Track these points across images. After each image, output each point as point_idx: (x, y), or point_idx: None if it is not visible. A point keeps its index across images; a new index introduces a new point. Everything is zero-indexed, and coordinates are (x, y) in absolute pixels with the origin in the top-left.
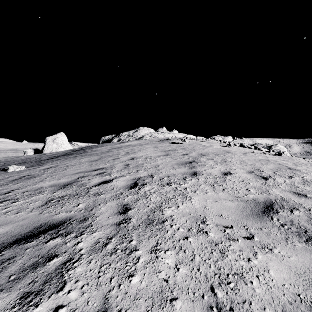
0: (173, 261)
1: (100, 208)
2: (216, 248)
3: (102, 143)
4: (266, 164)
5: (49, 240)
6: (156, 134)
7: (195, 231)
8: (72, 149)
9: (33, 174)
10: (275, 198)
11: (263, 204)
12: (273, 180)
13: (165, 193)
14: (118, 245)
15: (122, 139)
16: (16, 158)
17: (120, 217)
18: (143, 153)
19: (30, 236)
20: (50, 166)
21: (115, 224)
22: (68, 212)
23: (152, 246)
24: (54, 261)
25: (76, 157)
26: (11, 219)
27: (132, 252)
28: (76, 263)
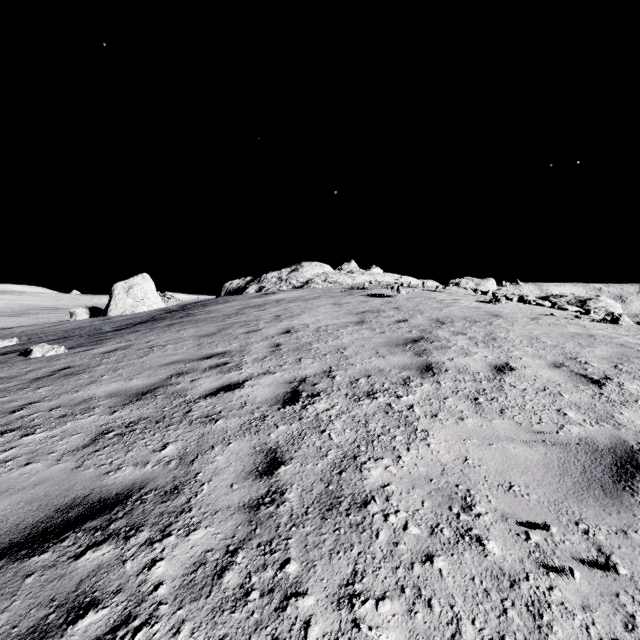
0: (401, 638)
1: (213, 457)
2: (515, 596)
3: (226, 294)
4: (590, 344)
5: (85, 549)
6: (337, 276)
7: (450, 536)
8: (164, 309)
9: (78, 366)
10: (637, 437)
11: (610, 453)
12: (618, 386)
13: (365, 420)
14: (252, 575)
15: (265, 287)
16: (53, 327)
17: (260, 485)
18: (310, 318)
19: (42, 535)
20: (116, 348)
21: (246, 505)
22: (138, 466)
23: (342, 582)
24: (88, 622)
25: (170, 327)
26: (11, 481)
27: (289, 601)
28: (141, 632)
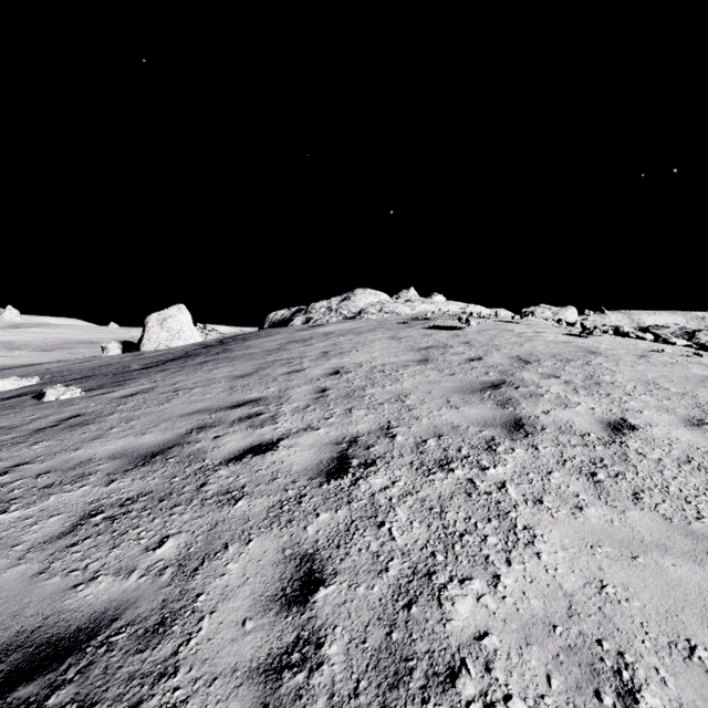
0: None
1: (224, 566)
2: None
3: (269, 327)
4: None
5: None
6: (394, 305)
7: None
8: (201, 343)
9: (89, 414)
10: None
11: None
12: None
13: (440, 506)
14: None
15: (313, 319)
16: (81, 364)
17: (285, 624)
18: (364, 355)
19: None
20: (138, 391)
21: (262, 667)
22: (120, 576)
23: None
24: None
25: (203, 365)
26: None
27: None
28: None
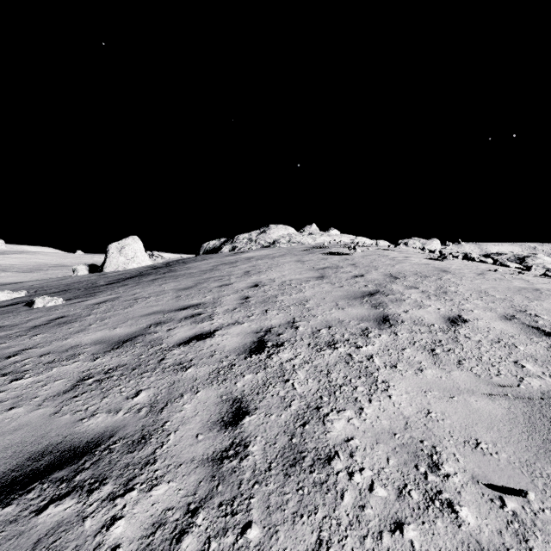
0: None
1: (182, 406)
2: None
3: (204, 253)
4: (537, 298)
5: (48, 502)
6: (300, 237)
7: (419, 500)
8: (151, 266)
9: (72, 315)
10: None
11: None
12: None
13: (327, 370)
14: (211, 540)
15: (238, 247)
16: (57, 282)
17: (224, 436)
18: (276, 273)
19: (10, 485)
20: (106, 299)
21: (210, 458)
22: (111, 413)
23: None
24: None
25: (154, 281)
26: None
27: None
28: None
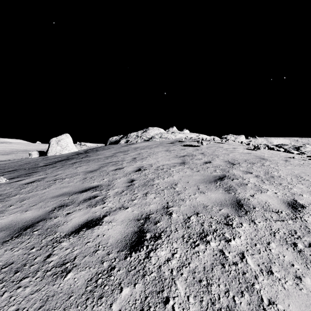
0: None
1: None
2: None
3: (109, 144)
4: None
5: None
6: (167, 134)
7: None
8: (76, 152)
9: (3, 195)
10: None
11: None
12: None
13: (206, 278)
14: None
15: (129, 140)
16: (16, 162)
17: None
18: (153, 160)
19: None
20: (35, 179)
21: None
22: None
23: None
24: None
25: (73, 164)
26: None
27: None
28: None
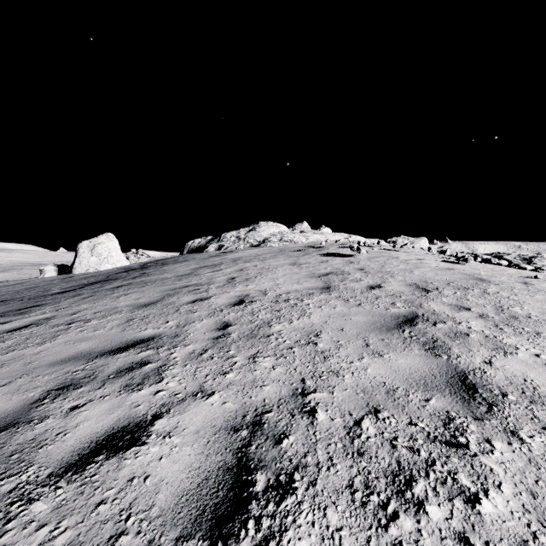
0: None
1: None
2: None
3: (188, 252)
4: None
5: None
6: (292, 235)
7: None
8: (126, 267)
9: None
10: None
11: None
12: None
13: None
14: None
15: (224, 246)
16: (12, 286)
17: None
18: (268, 281)
19: None
20: (32, 322)
21: None
22: None
23: None
24: None
25: (115, 290)
26: None
27: None
28: None
